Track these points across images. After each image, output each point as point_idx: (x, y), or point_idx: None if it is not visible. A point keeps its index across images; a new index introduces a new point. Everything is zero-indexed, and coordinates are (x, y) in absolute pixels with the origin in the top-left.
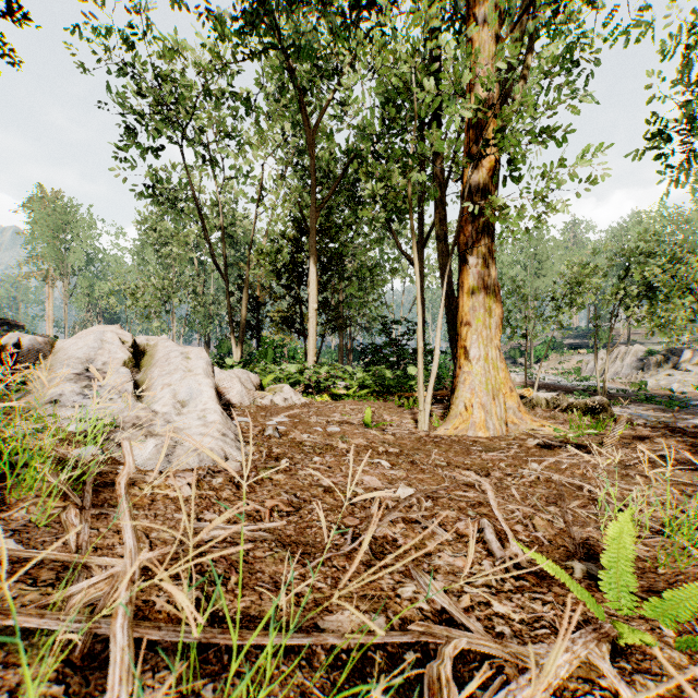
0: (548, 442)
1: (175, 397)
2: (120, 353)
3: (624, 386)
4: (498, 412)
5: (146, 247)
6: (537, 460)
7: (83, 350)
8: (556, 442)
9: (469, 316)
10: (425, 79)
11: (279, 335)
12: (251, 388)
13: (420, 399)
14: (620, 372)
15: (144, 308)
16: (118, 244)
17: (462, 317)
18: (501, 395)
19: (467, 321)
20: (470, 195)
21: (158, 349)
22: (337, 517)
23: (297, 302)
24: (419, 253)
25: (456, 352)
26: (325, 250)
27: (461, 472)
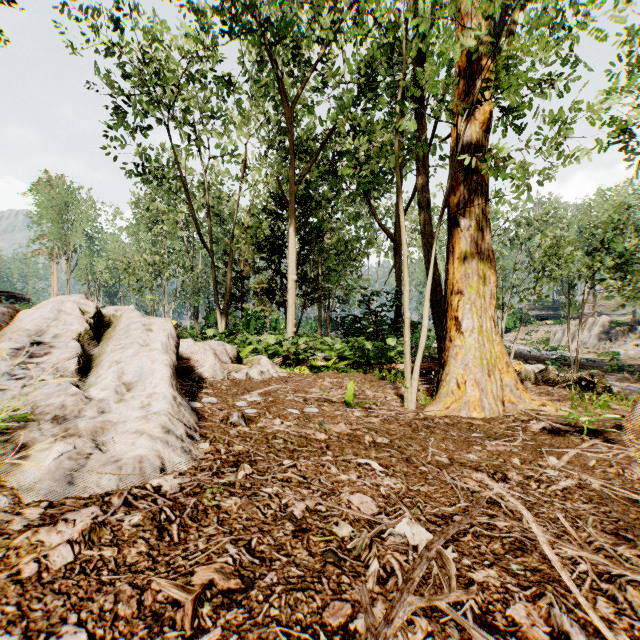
0: (555, 426)
1: (120, 378)
2: (76, 325)
3: (592, 356)
4: (494, 390)
5: (140, 225)
6: (552, 452)
7: (36, 321)
8: (564, 425)
9: (461, 284)
10: (419, 2)
11: (260, 306)
12: (226, 361)
13: (407, 375)
14: (587, 342)
15: (136, 281)
16: (115, 224)
17: (453, 285)
18: (496, 371)
19: (458, 289)
20: (462, 151)
21: (121, 320)
22: (312, 607)
23: (277, 274)
24: (396, 226)
25: (445, 324)
26: (305, 224)
27: (472, 476)
